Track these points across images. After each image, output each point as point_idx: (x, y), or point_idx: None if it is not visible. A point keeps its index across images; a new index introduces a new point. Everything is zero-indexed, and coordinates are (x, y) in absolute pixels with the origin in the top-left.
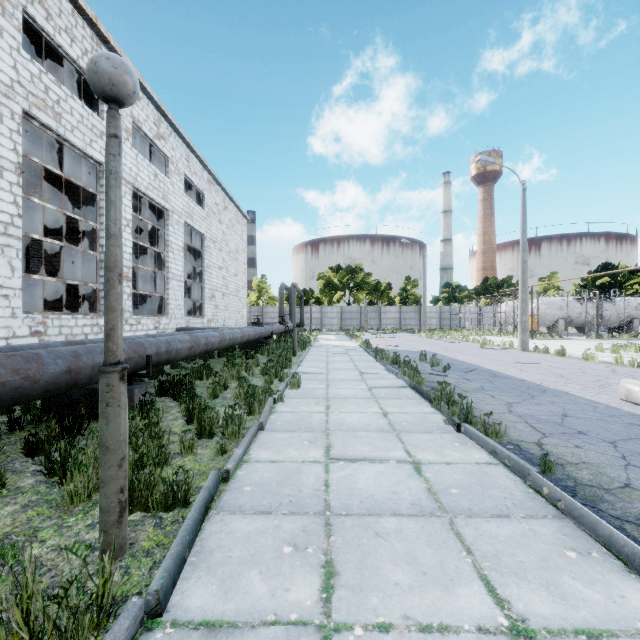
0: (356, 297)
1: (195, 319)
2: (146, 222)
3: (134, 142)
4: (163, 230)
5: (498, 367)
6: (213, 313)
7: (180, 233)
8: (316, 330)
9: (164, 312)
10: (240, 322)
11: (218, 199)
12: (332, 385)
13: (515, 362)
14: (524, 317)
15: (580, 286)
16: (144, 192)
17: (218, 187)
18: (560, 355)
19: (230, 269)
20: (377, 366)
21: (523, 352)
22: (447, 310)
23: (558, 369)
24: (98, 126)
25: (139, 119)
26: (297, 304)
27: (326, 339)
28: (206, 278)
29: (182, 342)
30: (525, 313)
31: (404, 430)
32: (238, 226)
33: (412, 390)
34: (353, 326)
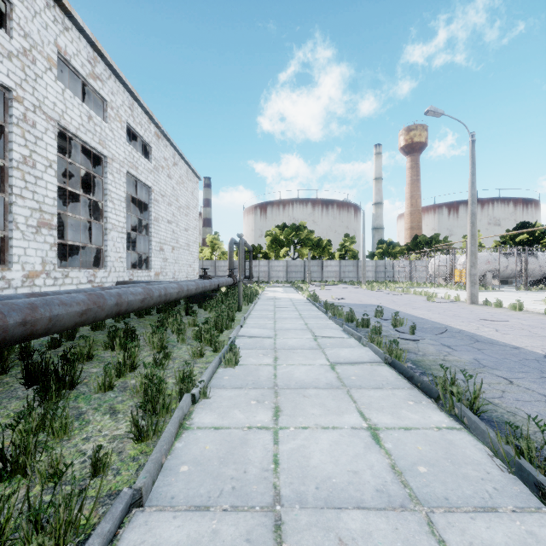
0: (300, 252)
1: (140, 272)
2: (78, 167)
3: (72, 86)
4: (100, 178)
5: (467, 326)
6: (161, 266)
7: (122, 183)
8: (264, 282)
9: (102, 264)
10: (191, 275)
11: (167, 154)
12: (281, 358)
13: (479, 319)
14: (473, 270)
15: (500, 243)
16: (74, 133)
17: (167, 142)
18: (517, 309)
19: (180, 224)
20: (331, 325)
21: (474, 306)
22: (382, 264)
23: (537, 329)
24: (4, 44)
25: (67, 51)
26: (247, 258)
27: (273, 291)
28: (153, 231)
29: (66, 305)
30: (474, 266)
31: (434, 499)
32: (189, 183)
33: (390, 368)
34: (297, 278)
